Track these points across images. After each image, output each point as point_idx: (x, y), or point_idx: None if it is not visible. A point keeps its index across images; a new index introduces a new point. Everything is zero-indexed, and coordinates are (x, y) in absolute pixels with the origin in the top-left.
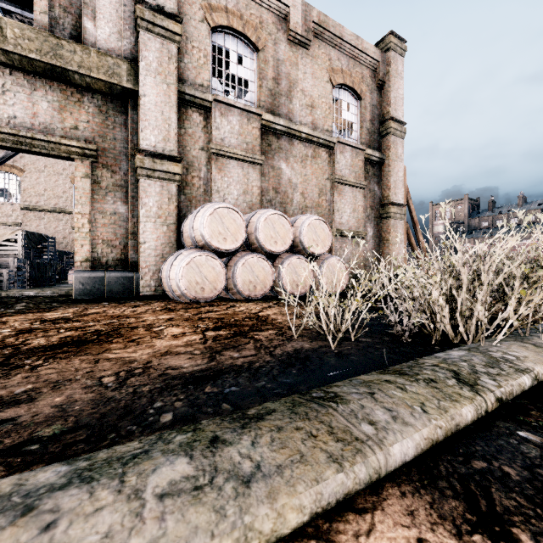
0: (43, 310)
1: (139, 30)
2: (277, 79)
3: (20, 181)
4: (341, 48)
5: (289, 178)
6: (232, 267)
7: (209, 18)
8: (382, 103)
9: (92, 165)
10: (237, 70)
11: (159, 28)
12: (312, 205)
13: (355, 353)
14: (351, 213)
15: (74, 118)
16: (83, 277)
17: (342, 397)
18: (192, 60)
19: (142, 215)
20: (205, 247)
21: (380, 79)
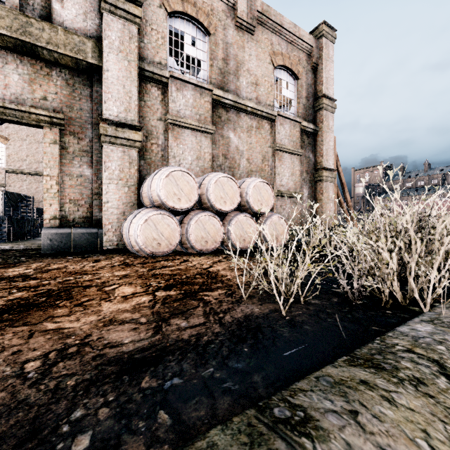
0: (8, 266)
1: (103, 12)
2: (226, 59)
3: (5, 148)
4: (281, 35)
5: (237, 146)
6: (186, 224)
7: (167, 4)
8: (315, 82)
9: (59, 132)
10: (191, 51)
11: (120, 10)
12: (256, 170)
13: (308, 320)
14: (290, 176)
15: (43, 90)
16: (51, 234)
17: (316, 423)
18: (151, 41)
19: (105, 177)
20: (161, 206)
21: (314, 62)
